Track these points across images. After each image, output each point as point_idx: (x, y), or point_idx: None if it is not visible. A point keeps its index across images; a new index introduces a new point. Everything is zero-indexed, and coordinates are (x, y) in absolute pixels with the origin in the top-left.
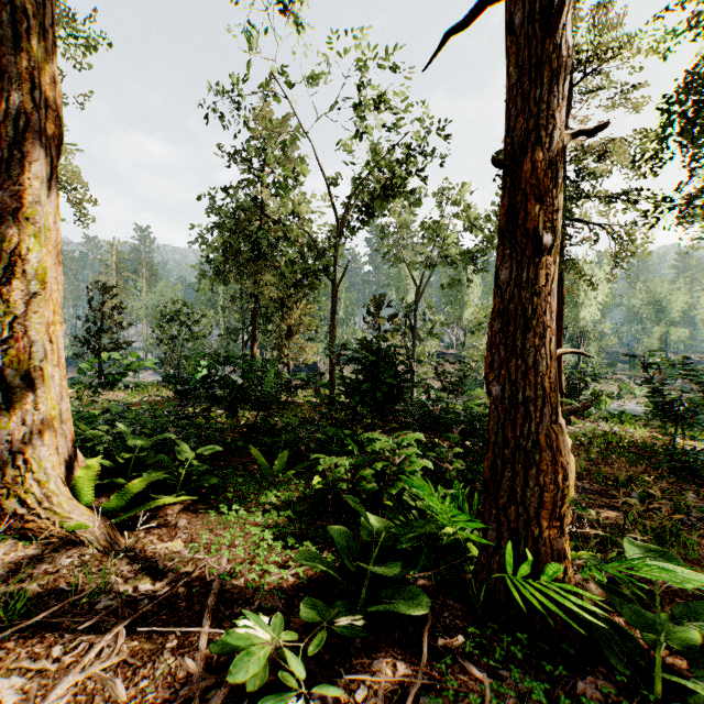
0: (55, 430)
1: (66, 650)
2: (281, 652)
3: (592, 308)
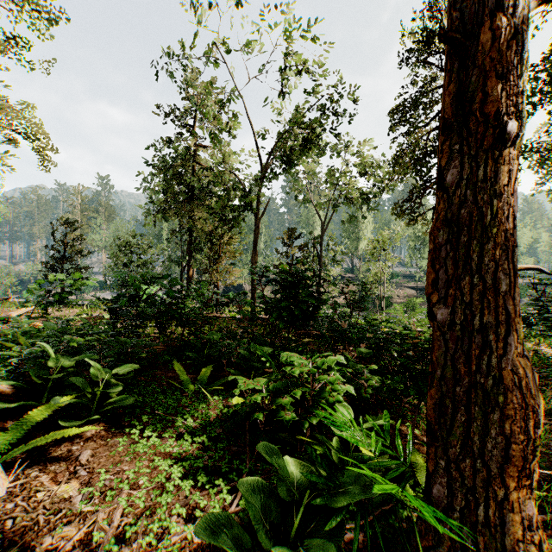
0: None
1: None
2: None
3: None
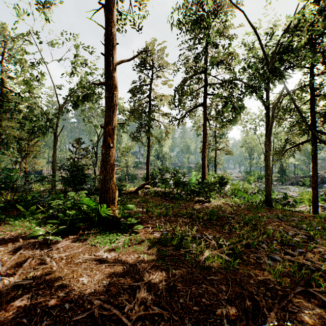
0: None
1: None
2: (46, 234)
3: (167, 147)
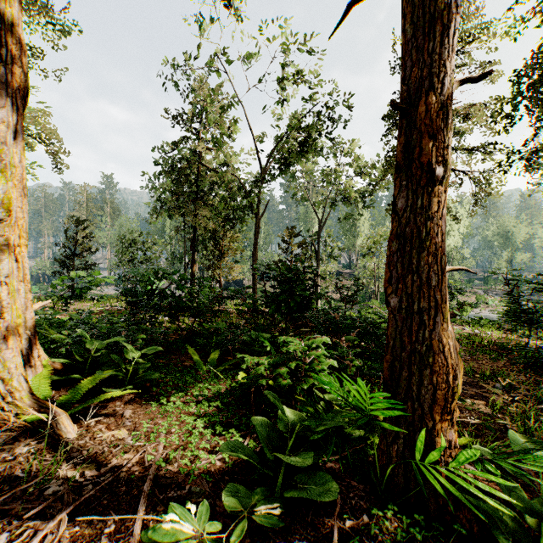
0: (20, 335)
1: (12, 537)
2: (206, 541)
3: (455, 237)
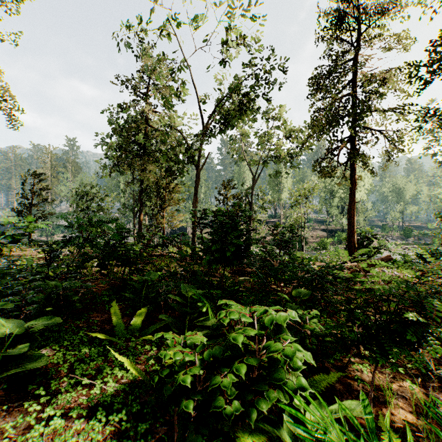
0: None
1: None
2: None
3: (361, 192)
